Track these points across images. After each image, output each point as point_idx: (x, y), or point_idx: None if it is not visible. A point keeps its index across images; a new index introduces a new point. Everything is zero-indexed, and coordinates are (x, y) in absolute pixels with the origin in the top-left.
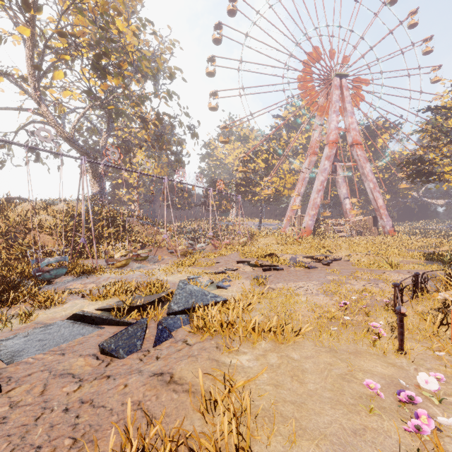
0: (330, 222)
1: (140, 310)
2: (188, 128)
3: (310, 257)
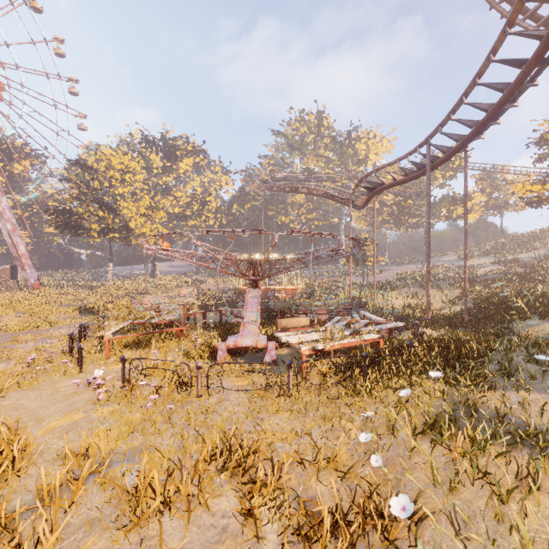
0: None
1: None
2: None
3: None
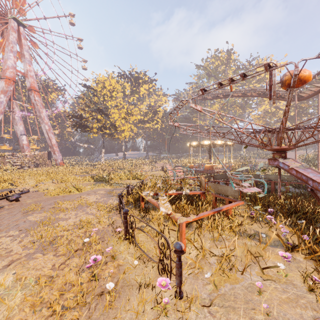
0: (7, 155)
1: None
2: None
3: None
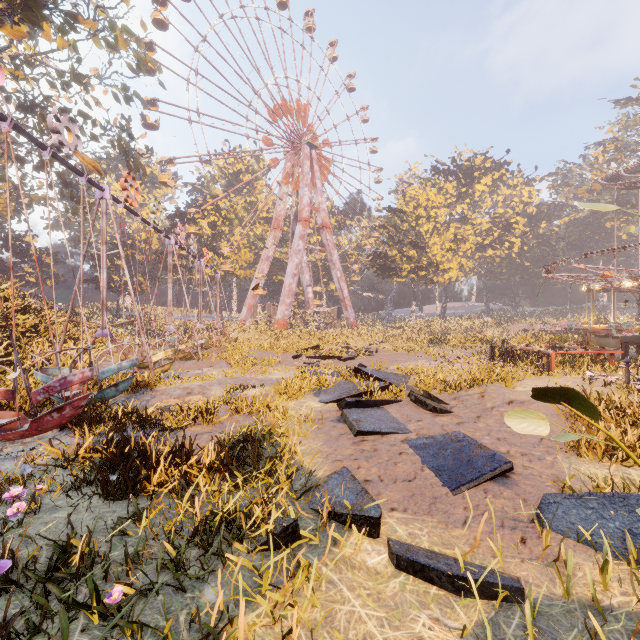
0: (302, 312)
1: (385, 390)
2: (123, 151)
3: (348, 347)
